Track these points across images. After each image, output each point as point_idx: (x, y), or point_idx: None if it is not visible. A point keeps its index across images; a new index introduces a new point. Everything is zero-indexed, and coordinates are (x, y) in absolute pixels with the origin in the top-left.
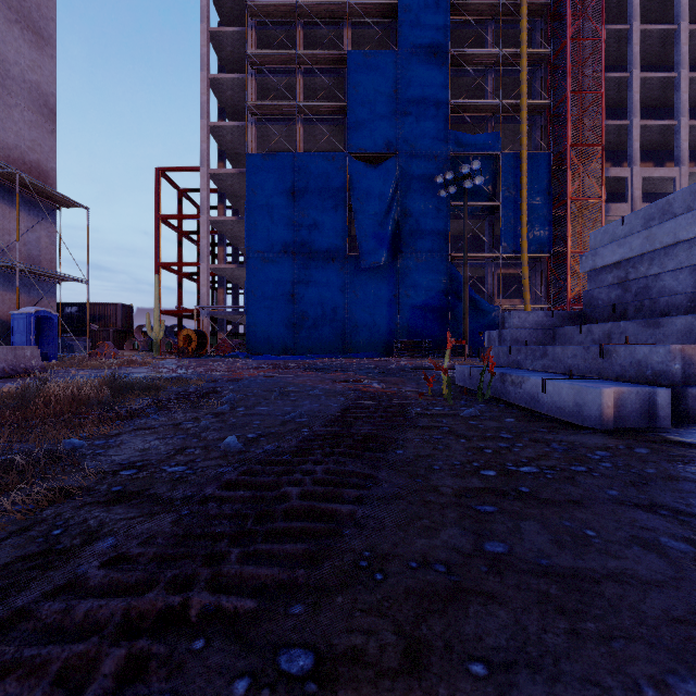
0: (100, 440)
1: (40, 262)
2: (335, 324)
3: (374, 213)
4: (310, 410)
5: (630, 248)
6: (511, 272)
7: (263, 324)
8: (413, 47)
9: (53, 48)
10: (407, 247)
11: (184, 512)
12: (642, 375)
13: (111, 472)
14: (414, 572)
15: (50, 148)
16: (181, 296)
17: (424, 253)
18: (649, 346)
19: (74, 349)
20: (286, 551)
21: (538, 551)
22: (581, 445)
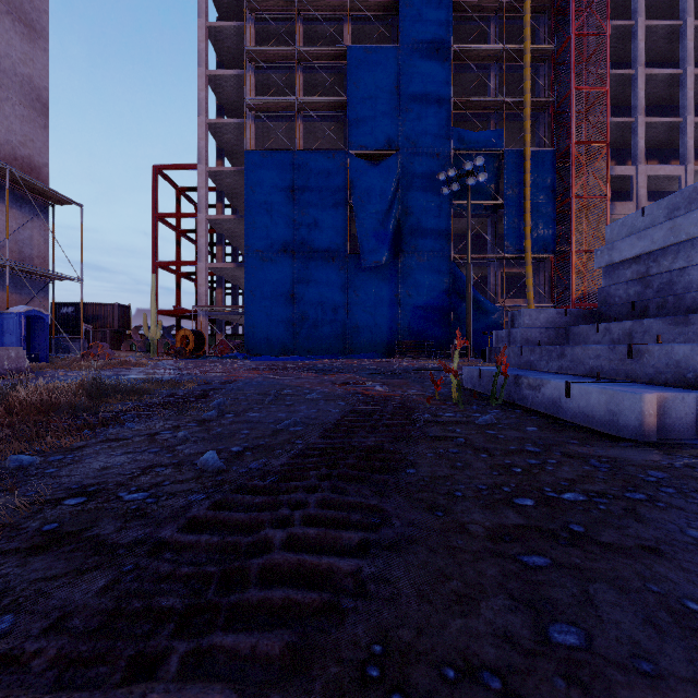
0: (57, 456)
1: (33, 261)
2: (335, 324)
3: (375, 212)
4: (306, 417)
5: (651, 241)
6: (514, 272)
7: (262, 324)
8: (415, 42)
9: (46, 41)
10: (408, 246)
11: (126, 568)
12: (681, 378)
13: (52, 501)
14: (453, 691)
15: (43, 143)
16: (178, 296)
17: (426, 253)
18: (691, 345)
19: (70, 350)
20: (256, 649)
21: (632, 644)
22: (626, 462)
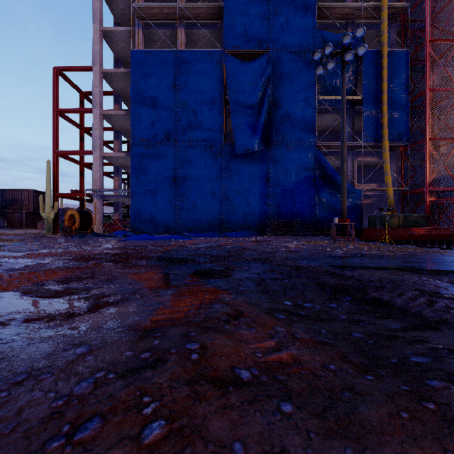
0: None
1: None
2: (212, 205)
3: (248, 104)
4: None
5: None
6: (369, 160)
7: (147, 205)
8: None
9: None
10: (278, 135)
11: None
12: None
13: None
14: None
15: None
16: (82, 183)
17: (293, 141)
18: None
19: None
20: None
21: None
22: None
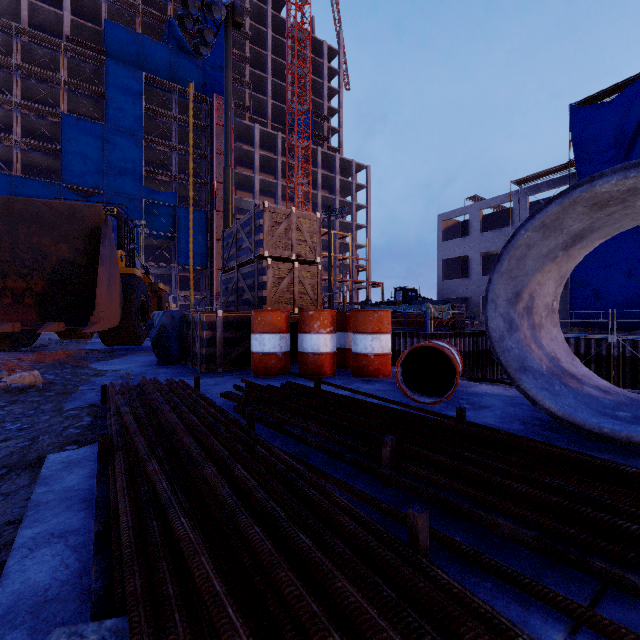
0: None
1: None
2: None
3: None
4: None
5: None
6: (188, 275)
7: None
8: (117, 126)
9: None
10: None
11: None
12: None
13: None
14: None
15: None
16: None
17: None
18: None
19: None
20: None
21: None
22: None
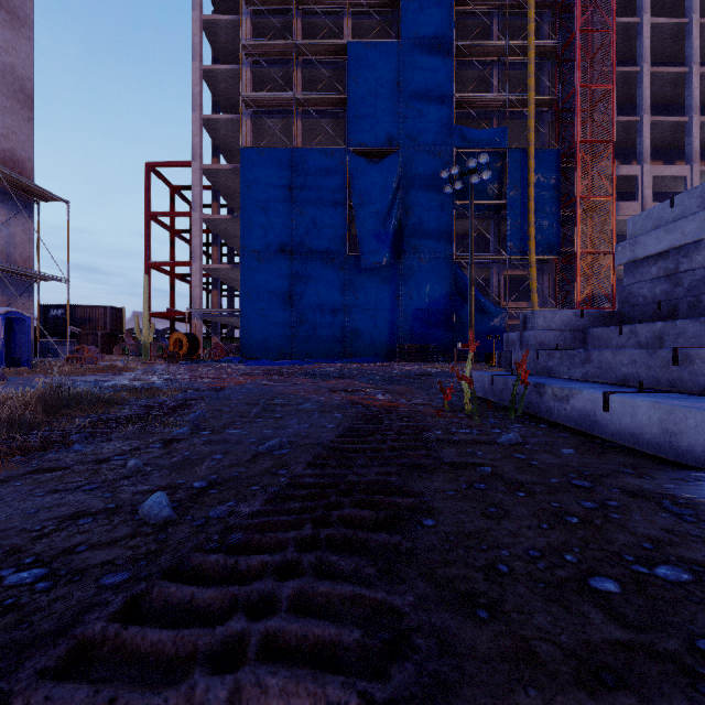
0: None
1: (15, 260)
2: (334, 327)
3: (375, 211)
4: (296, 434)
5: (682, 234)
6: (518, 273)
7: (259, 327)
8: (416, 37)
9: (30, 29)
10: (410, 247)
11: None
12: None
13: None
14: None
15: (27, 137)
16: (173, 298)
17: (428, 254)
18: None
19: (60, 354)
20: None
21: None
22: None
